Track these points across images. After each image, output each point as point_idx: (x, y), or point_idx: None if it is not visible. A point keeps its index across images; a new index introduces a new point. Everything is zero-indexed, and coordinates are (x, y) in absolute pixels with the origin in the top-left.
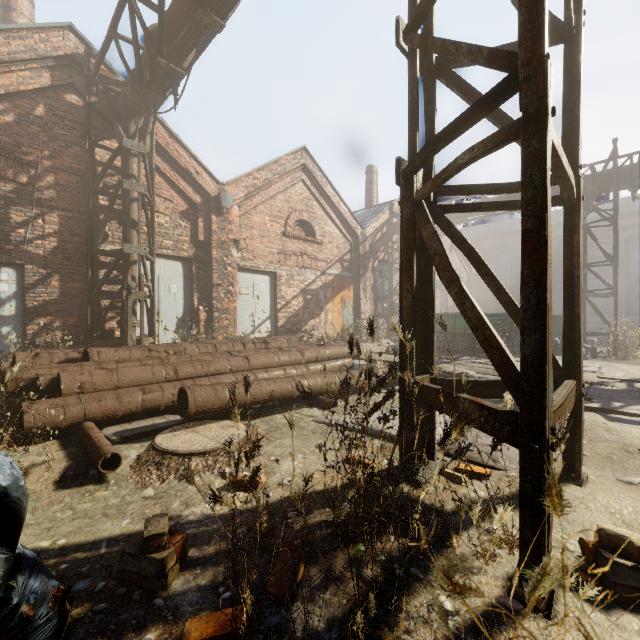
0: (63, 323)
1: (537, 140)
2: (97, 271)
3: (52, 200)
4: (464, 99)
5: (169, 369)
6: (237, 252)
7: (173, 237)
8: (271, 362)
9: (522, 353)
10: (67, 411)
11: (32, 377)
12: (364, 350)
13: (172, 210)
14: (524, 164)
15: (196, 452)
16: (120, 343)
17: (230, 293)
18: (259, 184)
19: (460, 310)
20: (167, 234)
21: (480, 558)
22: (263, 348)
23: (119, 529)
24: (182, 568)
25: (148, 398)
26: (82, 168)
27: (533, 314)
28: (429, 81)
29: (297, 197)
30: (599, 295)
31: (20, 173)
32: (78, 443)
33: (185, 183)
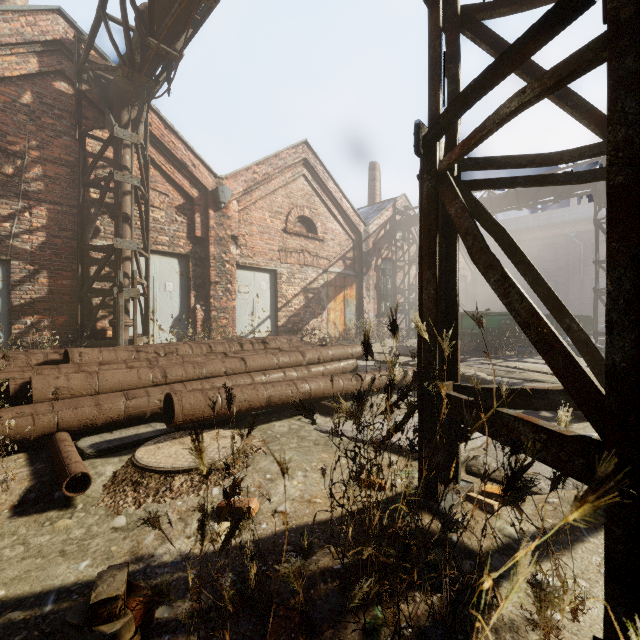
0: (52, 322)
1: (633, 57)
2: (88, 268)
3: (40, 193)
4: (494, 55)
5: (157, 372)
6: (236, 249)
7: (169, 233)
8: (270, 364)
9: (609, 359)
10: (37, 420)
11: (1, 381)
12: None
13: (168, 204)
14: (612, 93)
15: (180, 469)
16: (111, 343)
17: (228, 291)
18: (259, 178)
19: (504, 302)
20: (162, 229)
21: (537, 630)
22: (262, 349)
23: (75, 575)
24: (145, 637)
25: (132, 404)
26: (72, 159)
27: (627, 304)
28: (452, 34)
29: (298, 192)
30: None
31: (5, 164)
32: (48, 457)
33: (181, 176)
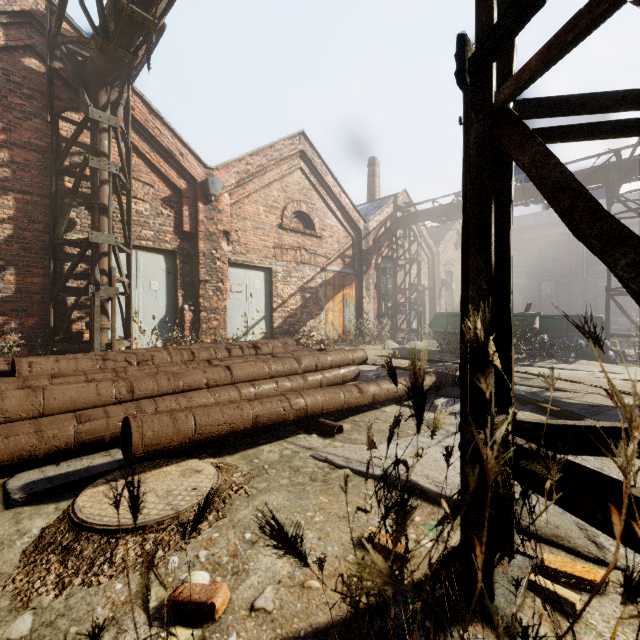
0: (20, 324)
1: None
2: (62, 264)
3: (6, 180)
4: None
5: (121, 386)
6: (228, 245)
7: (154, 227)
8: (260, 373)
9: None
10: None
11: None
12: (368, 353)
13: (153, 196)
14: None
15: (129, 527)
16: (86, 348)
17: (219, 290)
18: (252, 170)
19: None
20: (147, 223)
21: None
22: (252, 354)
23: None
24: None
25: (85, 429)
26: (44, 144)
27: None
28: None
29: (295, 186)
30: (626, 293)
31: None
32: None
33: (168, 166)
